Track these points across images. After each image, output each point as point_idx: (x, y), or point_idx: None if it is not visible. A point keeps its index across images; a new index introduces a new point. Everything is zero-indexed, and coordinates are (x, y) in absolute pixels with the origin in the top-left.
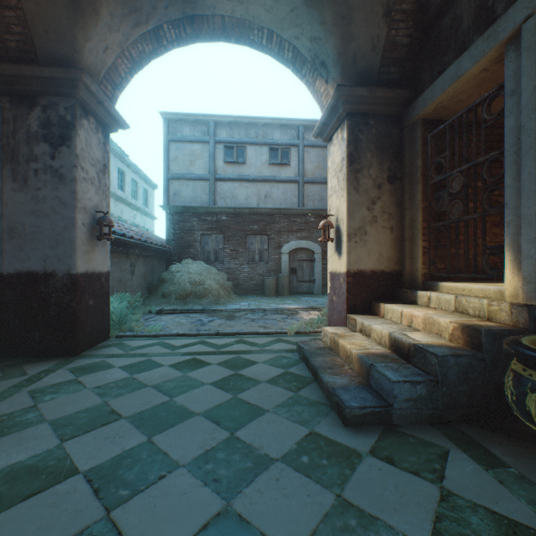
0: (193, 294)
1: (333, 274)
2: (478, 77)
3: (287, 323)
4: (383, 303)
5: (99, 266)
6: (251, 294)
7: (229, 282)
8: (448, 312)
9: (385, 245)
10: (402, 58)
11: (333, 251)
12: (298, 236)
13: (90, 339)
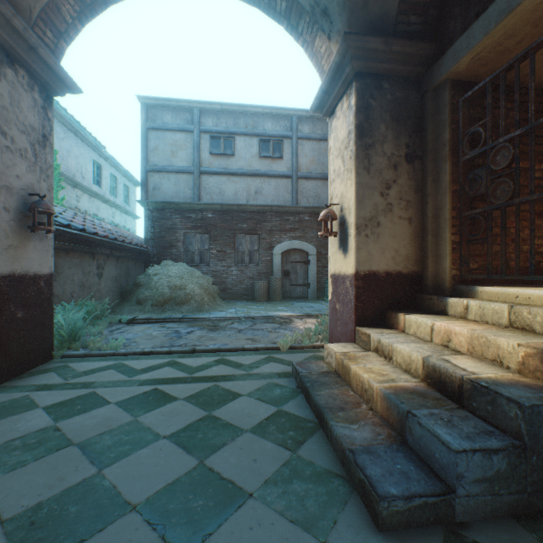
0: (173, 300)
1: (336, 276)
2: (539, 8)
3: (280, 335)
4: (402, 313)
5: (34, 266)
6: (240, 299)
7: (214, 286)
8: (500, 328)
9: (402, 240)
10: (425, 3)
11: (336, 248)
12: (291, 236)
13: (17, 363)
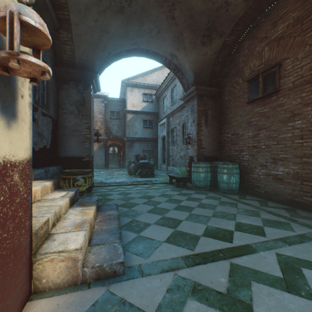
0: None
1: None
2: None
3: None
4: None
5: None
6: None
7: None
8: None
9: None
10: None
11: None
12: None
13: None
